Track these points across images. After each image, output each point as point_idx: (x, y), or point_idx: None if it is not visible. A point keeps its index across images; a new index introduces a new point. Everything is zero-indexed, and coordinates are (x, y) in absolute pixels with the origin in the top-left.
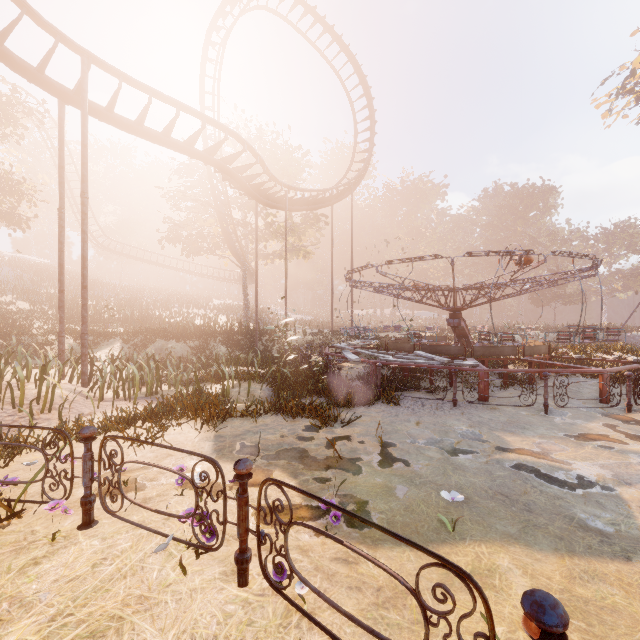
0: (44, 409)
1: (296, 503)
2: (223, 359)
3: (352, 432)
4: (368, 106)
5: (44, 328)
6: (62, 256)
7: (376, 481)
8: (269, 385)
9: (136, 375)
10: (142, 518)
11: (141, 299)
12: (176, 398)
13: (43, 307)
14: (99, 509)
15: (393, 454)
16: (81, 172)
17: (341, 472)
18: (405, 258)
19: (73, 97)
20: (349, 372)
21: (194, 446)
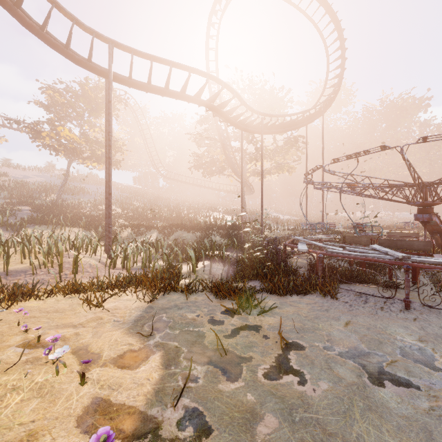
0: (73, 271)
1: (134, 404)
2: (207, 245)
3: (265, 322)
4: (339, 38)
5: (123, 223)
6: (107, 176)
7: (245, 397)
8: (231, 267)
9: (130, 253)
10: (5, 380)
11: (181, 206)
12: (152, 271)
13: (127, 212)
14: (1, 360)
15: (292, 360)
16: (108, 119)
17: (216, 372)
18: (355, 152)
19: (108, 73)
20: (305, 261)
21: (125, 313)
